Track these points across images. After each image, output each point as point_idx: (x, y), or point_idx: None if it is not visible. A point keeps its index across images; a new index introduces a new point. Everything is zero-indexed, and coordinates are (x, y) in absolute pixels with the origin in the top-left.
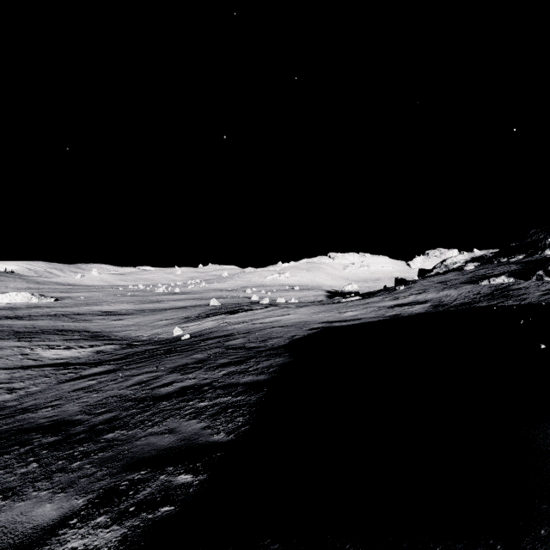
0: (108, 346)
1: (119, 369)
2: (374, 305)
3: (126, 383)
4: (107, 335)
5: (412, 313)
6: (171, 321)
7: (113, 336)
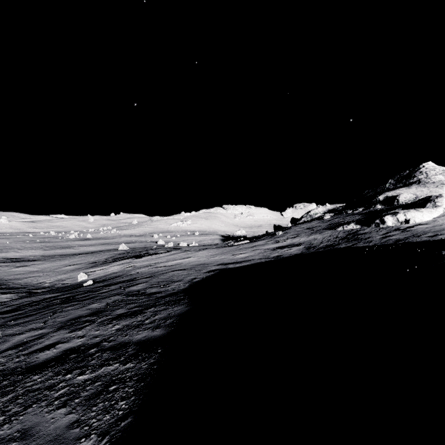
0: (3, 296)
1: (2, 326)
2: (260, 248)
3: (1, 347)
4: (6, 283)
5: (291, 254)
6: (78, 266)
7: (11, 284)
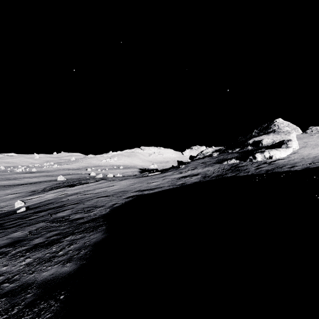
0: None
1: None
2: (168, 177)
3: None
4: None
5: (192, 182)
6: (18, 195)
7: None
